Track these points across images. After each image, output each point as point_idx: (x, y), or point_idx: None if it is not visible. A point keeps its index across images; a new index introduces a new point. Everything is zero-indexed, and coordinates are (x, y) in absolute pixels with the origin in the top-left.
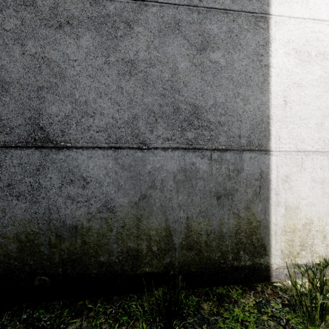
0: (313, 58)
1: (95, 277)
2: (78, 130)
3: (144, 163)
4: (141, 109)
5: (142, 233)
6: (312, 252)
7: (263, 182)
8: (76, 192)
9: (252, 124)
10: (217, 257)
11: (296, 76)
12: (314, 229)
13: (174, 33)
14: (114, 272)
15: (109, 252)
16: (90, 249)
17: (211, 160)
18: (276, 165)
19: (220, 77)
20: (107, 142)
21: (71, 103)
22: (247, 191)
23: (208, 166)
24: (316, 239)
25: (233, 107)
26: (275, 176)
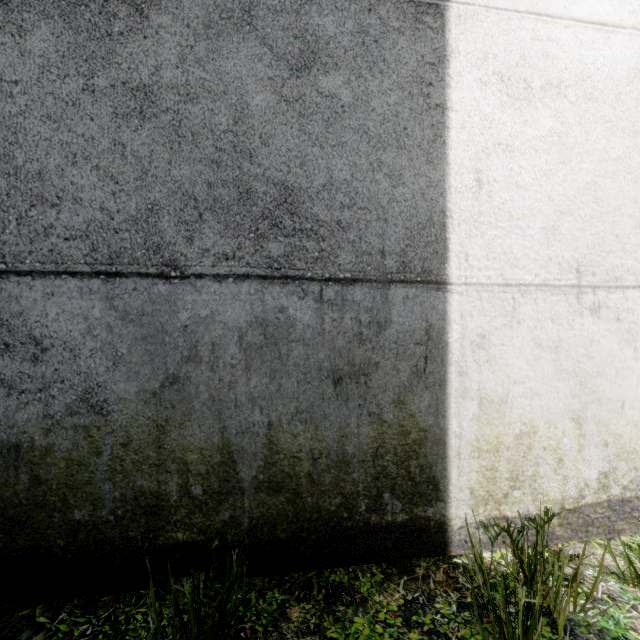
0: (538, 93)
1: (63, 556)
2: (22, 235)
3: (174, 307)
4: (167, 191)
5: (168, 457)
6: (534, 492)
7: (433, 349)
8: (19, 370)
9: (409, 227)
10: (334, 506)
11: (503, 129)
12: (540, 444)
13: (239, 30)
14: (106, 543)
15: (95, 501)
16: (50, 494)
17: (320, 302)
18: (460, 313)
19: (340, 127)
20: (90, 261)
21: (5, 175)
22: (398, 367)
23: (316, 314)
24: (544, 466)
25: (368, 192)
26: (459, 335)
